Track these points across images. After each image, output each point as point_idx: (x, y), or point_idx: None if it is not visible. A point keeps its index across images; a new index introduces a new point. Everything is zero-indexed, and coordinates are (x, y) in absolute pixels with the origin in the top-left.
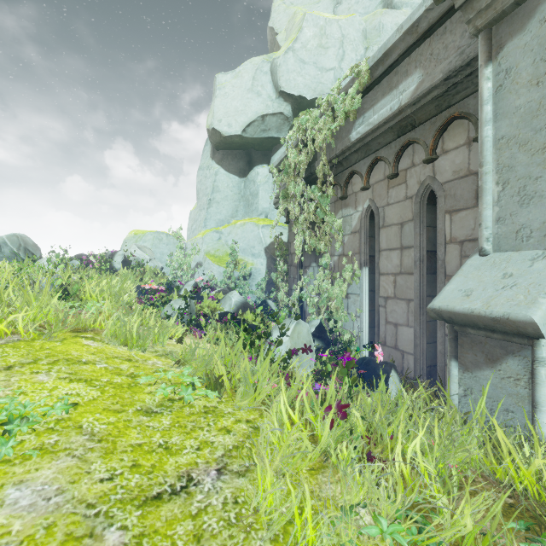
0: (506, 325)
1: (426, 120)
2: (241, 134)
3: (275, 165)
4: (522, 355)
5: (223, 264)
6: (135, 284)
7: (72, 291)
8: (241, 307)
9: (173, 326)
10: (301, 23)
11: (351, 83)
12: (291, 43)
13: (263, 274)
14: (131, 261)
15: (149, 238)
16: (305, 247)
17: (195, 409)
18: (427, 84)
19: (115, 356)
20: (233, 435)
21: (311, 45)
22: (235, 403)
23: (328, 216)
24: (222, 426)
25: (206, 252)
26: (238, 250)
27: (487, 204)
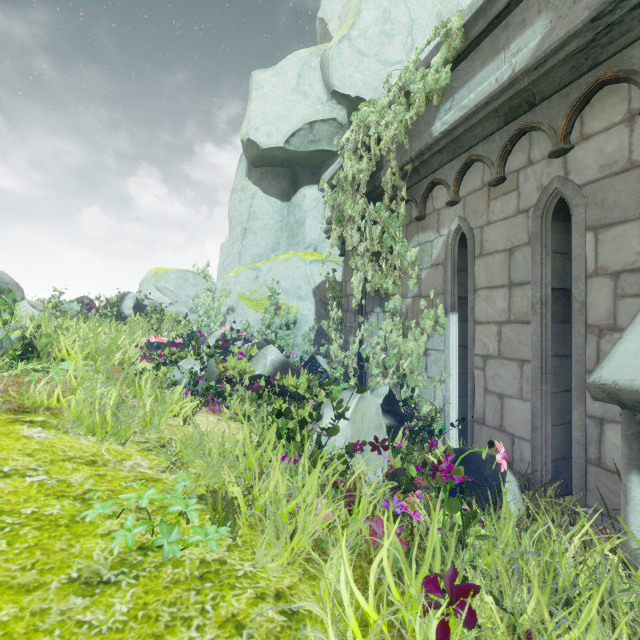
0: None
1: (554, 93)
2: (284, 146)
3: (326, 181)
4: None
5: (261, 310)
6: (147, 335)
7: (40, 346)
8: (280, 368)
9: (180, 398)
10: (359, 5)
11: (434, 52)
12: (346, 30)
13: (311, 321)
14: (146, 305)
15: (172, 277)
16: (367, 287)
17: (184, 569)
18: (561, 31)
19: (69, 456)
20: (247, 638)
21: (372, 32)
22: (255, 560)
23: (399, 243)
24: (228, 612)
25: (239, 294)
26: (279, 291)
27: None
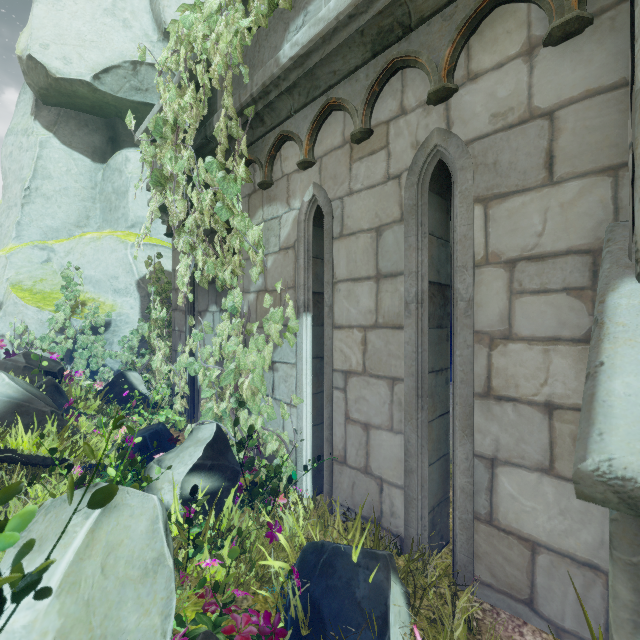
0: None
1: (435, 12)
2: (92, 82)
3: (143, 129)
4: None
5: (50, 306)
6: None
7: None
8: (6, 414)
9: None
10: None
11: None
12: None
13: (134, 323)
14: None
15: None
16: (196, 276)
17: None
18: None
19: None
20: None
21: None
22: None
23: (238, 217)
24: None
25: (12, 282)
26: (81, 281)
27: None
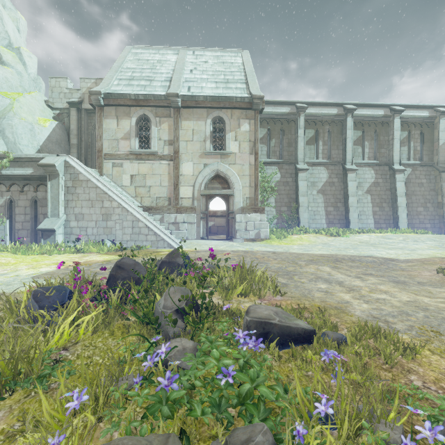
0: (51, 230)
1: (34, 181)
2: None
3: None
4: (54, 234)
5: None
6: None
7: None
8: None
9: None
10: None
11: (4, 155)
12: None
13: None
14: None
15: None
16: None
17: None
18: (35, 174)
19: None
20: None
21: None
22: None
23: None
24: None
25: None
26: None
27: (49, 208)
